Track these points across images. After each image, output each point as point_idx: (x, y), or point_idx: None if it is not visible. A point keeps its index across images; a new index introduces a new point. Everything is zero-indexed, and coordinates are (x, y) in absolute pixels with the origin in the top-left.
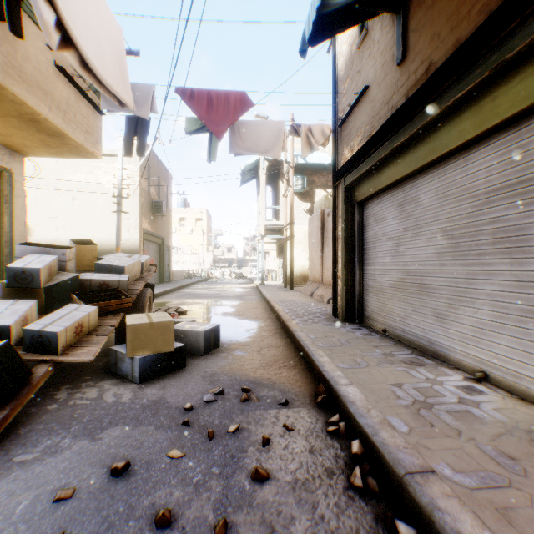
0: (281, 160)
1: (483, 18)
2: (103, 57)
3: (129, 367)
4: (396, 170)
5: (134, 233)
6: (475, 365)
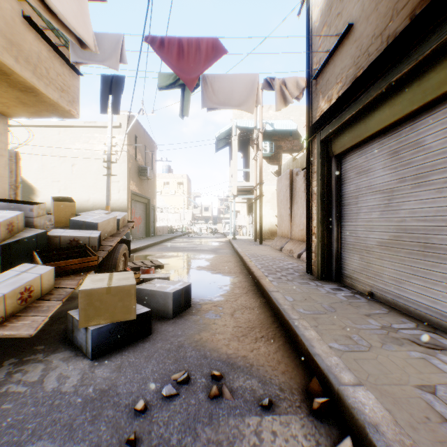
0: (251, 128)
1: None
2: None
3: (84, 338)
4: (391, 111)
5: (123, 194)
6: None
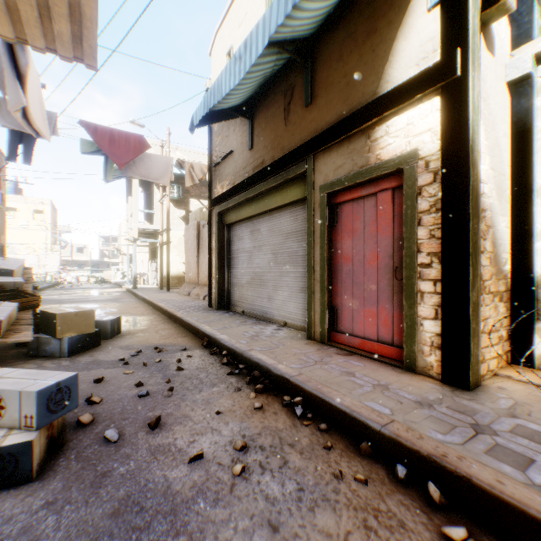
0: None
1: (282, 153)
2: (36, 107)
3: (57, 347)
4: (249, 211)
5: None
6: (283, 319)
